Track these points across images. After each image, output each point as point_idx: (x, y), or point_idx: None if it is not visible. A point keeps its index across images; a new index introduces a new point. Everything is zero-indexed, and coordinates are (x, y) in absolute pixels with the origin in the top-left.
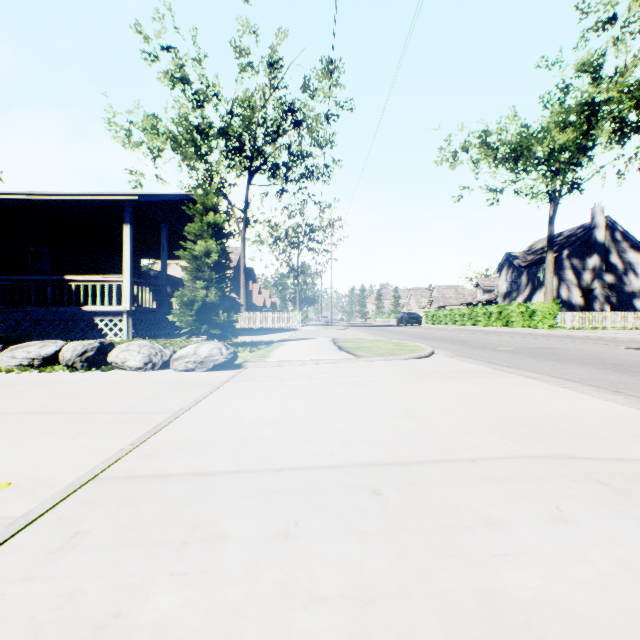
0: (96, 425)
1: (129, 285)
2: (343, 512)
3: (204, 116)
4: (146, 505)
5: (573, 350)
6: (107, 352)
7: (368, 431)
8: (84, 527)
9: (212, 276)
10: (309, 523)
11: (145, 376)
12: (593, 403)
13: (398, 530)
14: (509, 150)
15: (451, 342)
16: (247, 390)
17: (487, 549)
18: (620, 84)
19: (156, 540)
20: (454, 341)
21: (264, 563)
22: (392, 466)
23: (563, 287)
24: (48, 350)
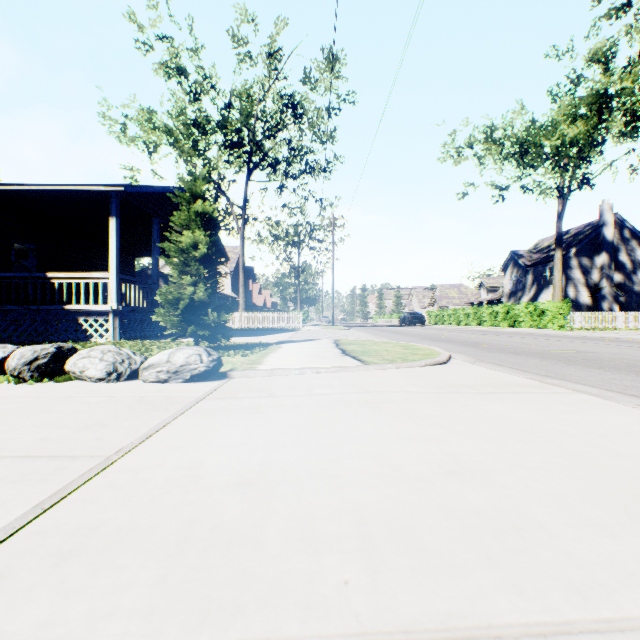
0: None
1: (116, 282)
2: None
3: (201, 110)
4: None
5: (605, 354)
6: (66, 359)
7: (404, 513)
8: None
9: (200, 271)
10: None
11: (104, 390)
12: None
13: None
14: (516, 145)
15: (464, 344)
16: (224, 414)
17: None
18: (635, 73)
19: None
20: (467, 343)
21: None
22: None
23: (570, 286)
24: None
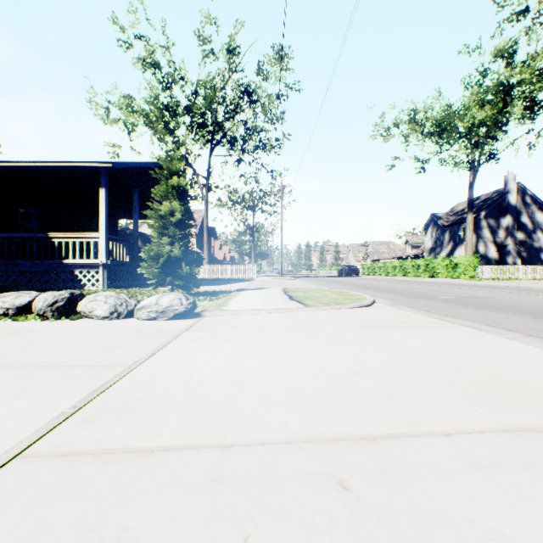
0: (45, 381)
1: (105, 241)
2: (305, 521)
3: (172, 96)
4: (63, 502)
5: (498, 299)
6: (77, 302)
7: (324, 391)
8: None
9: (176, 233)
10: (261, 542)
11: (109, 325)
12: None
13: None
14: (435, 125)
15: (388, 291)
16: (203, 340)
17: None
18: (532, 67)
19: None
20: (390, 290)
21: None
22: (356, 442)
23: (481, 243)
24: (22, 300)
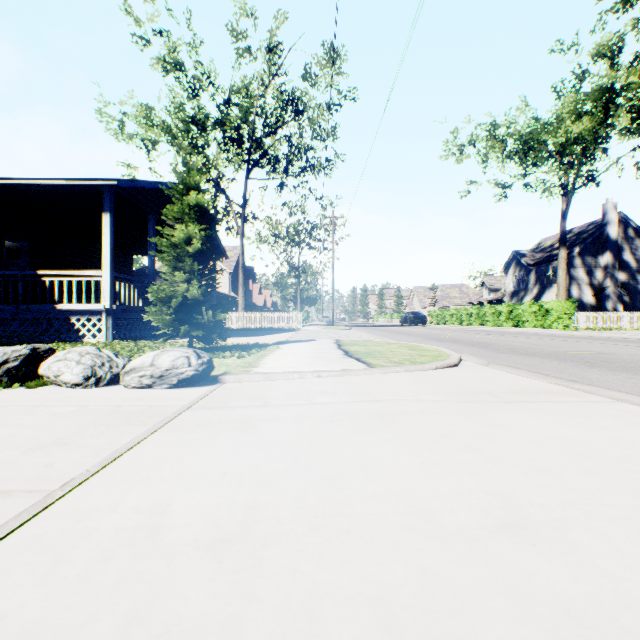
0: None
1: (109, 281)
2: None
3: (200, 106)
4: None
5: (623, 355)
6: (42, 361)
7: (455, 607)
8: None
9: (194, 267)
10: None
11: (77, 397)
12: None
13: None
14: (519, 142)
15: (471, 345)
16: (208, 429)
17: None
18: None
19: None
20: (473, 343)
21: None
22: None
23: (574, 286)
24: None
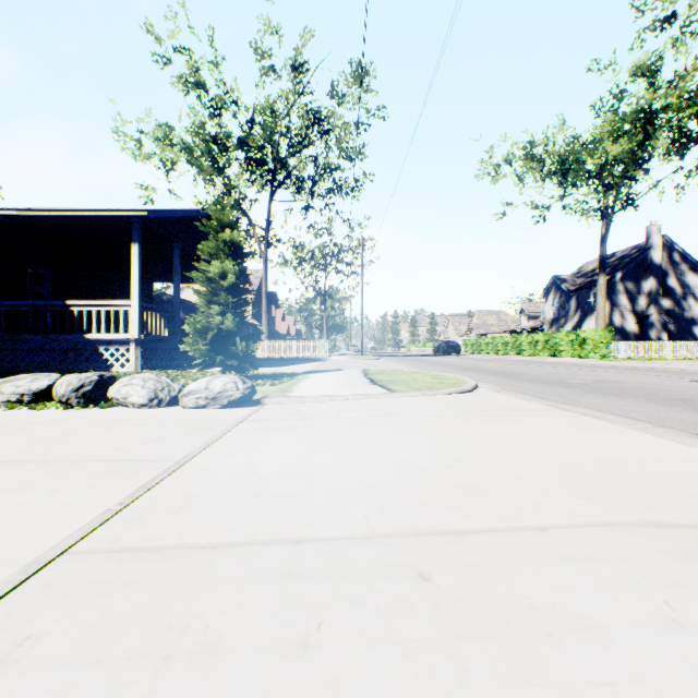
0: (81, 477)
1: (137, 311)
2: (381, 608)
3: (222, 125)
4: (124, 594)
5: (633, 383)
6: (107, 386)
7: (409, 487)
8: (37, 629)
9: (228, 300)
10: (336, 626)
11: (149, 414)
12: (672, 449)
13: (457, 639)
14: (557, 162)
15: (495, 374)
16: (265, 432)
17: (584, 674)
18: (680, 89)
19: (129, 652)
20: (498, 373)
21: (273, 695)
22: (441, 537)
23: (616, 313)
24: (40, 384)
